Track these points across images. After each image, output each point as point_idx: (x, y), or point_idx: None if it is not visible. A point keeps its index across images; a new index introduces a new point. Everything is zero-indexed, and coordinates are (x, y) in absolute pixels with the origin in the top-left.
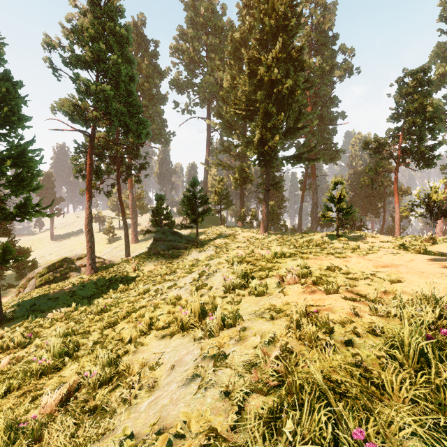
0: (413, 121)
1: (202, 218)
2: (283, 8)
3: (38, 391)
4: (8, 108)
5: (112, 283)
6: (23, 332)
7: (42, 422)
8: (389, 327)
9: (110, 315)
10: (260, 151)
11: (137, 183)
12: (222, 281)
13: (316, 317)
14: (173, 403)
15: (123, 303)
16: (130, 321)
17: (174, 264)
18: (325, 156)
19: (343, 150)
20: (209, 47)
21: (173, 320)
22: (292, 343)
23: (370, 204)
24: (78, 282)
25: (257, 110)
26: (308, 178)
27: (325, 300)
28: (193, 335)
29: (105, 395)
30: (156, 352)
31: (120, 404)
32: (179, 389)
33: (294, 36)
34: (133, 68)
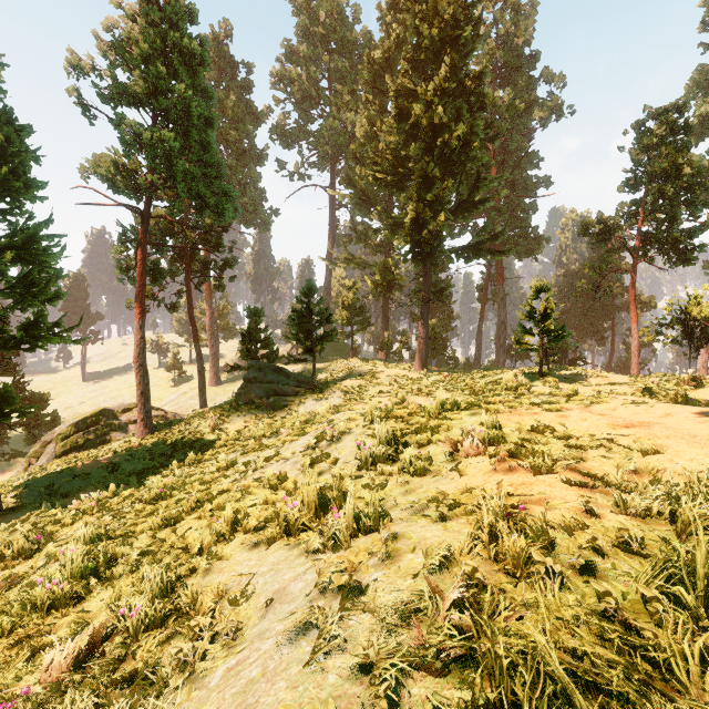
0: (660, 190)
1: (323, 345)
2: (452, 10)
3: (41, 638)
4: (9, 168)
5: (176, 450)
6: (29, 531)
7: (42, 699)
8: (651, 536)
9: (169, 505)
10: (415, 238)
11: (218, 290)
12: (355, 449)
13: (522, 519)
14: (267, 678)
15: (192, 484)
16: (201, 516)
17: (278, 419)
18: (518, 247)
19: (548, 237)
20: (334, 74)
21: (273, 517)
22: (483, 567)
23: (590, 323)
24: (123, 449)
25: (410, 174)
26: (491, 282)
27: (533, 486)
28: (305, 544)
29: (153, 649)
30: (243, 572)
31: (176, 671)
32: (279, 650)
33: (469, 55)
34: (211, 106)
